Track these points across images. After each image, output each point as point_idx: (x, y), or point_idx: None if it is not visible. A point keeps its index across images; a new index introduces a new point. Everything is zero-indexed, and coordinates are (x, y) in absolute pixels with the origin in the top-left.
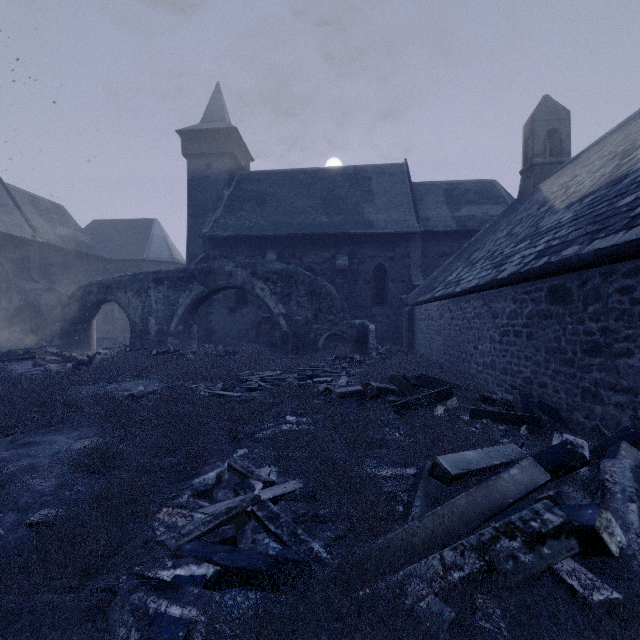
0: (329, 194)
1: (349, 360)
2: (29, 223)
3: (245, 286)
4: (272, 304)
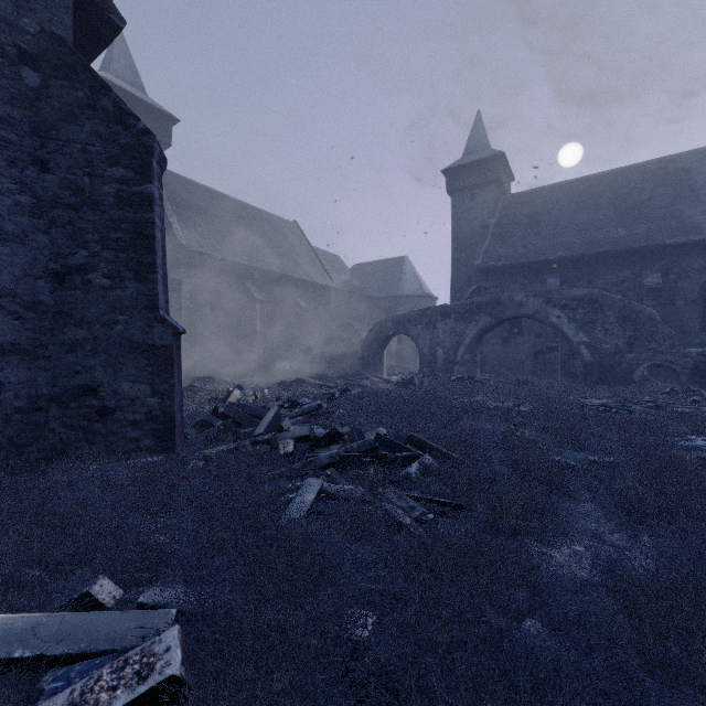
0: (624, 201)
1: (697, 393)
2: (328, 274)
3: (537, 315)
4: (570, 332)
